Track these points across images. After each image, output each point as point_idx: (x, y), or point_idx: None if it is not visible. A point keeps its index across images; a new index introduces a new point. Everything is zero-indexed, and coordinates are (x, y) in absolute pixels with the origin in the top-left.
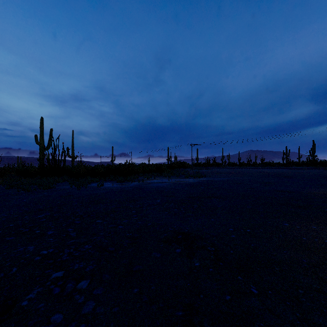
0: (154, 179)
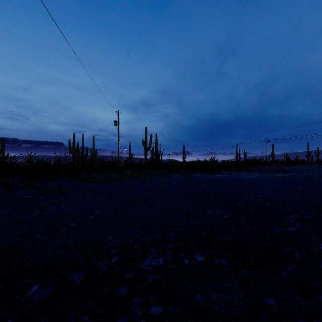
0: (236, 173)
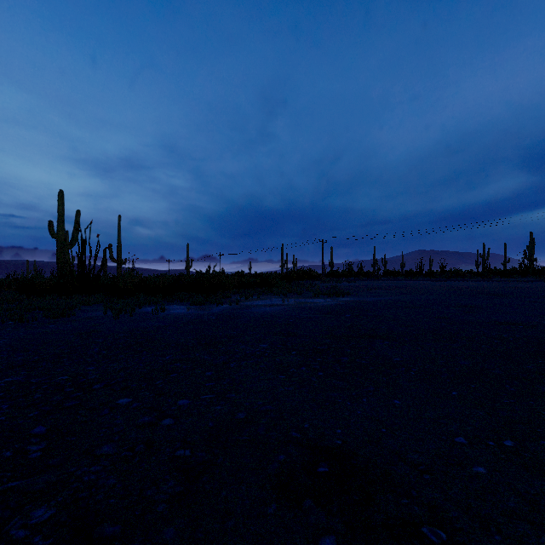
0: (258, 298)
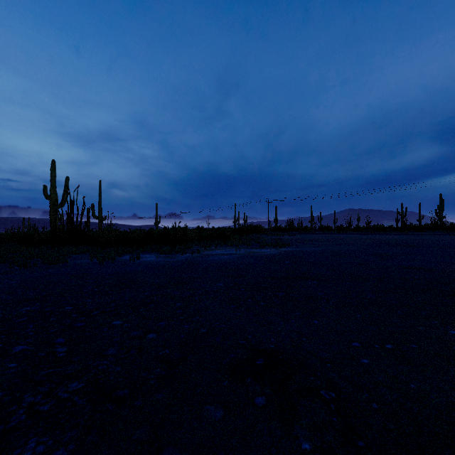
0: (215, 249)
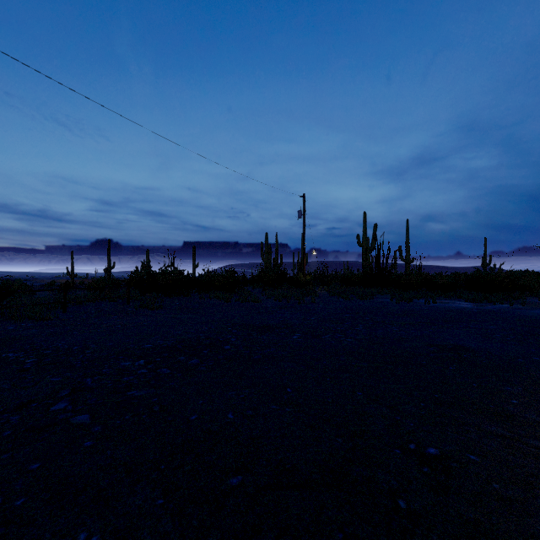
0: None
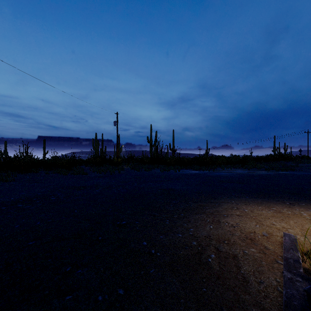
0: (230, 169)
